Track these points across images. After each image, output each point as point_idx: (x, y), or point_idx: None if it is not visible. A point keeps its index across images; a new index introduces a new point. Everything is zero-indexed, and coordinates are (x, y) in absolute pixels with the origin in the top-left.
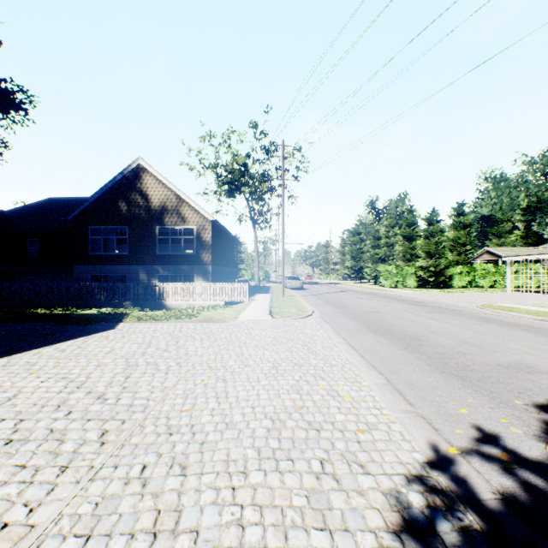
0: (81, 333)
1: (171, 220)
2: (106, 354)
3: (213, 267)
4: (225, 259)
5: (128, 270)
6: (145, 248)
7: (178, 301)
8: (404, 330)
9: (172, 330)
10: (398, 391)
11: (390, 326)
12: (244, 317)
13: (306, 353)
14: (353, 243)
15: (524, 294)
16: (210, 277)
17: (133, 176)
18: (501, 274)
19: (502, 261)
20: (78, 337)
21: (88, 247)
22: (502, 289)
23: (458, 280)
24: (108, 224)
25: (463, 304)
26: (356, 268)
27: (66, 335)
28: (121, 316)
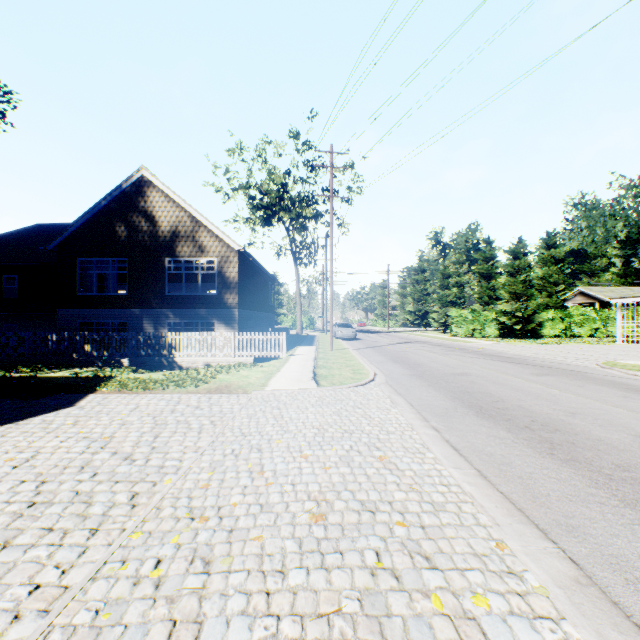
0: (13, 415)
1: (185, 250)
2: (14, 467)
3: (240, 311)
4: (257, 301)
5: (129, 315)
6: (151, 287)
7: (192, 357)
8: (523, 408)
9: (161, 408)
10: (630, 619)
11: (498, 401)
12: (276, 384)
13: (378, 468)
14: (416, 283)
15: None
16: (235, 325)
17: (134, 192)
18: (603, 320)
19: (598, 305)
20: None
21: (76, 284)
22: (607, 340)
23: (550, 328)
24: (101, 255)
25: (576, 361)
26: (420, 313)
27: None
28: (98, 382)
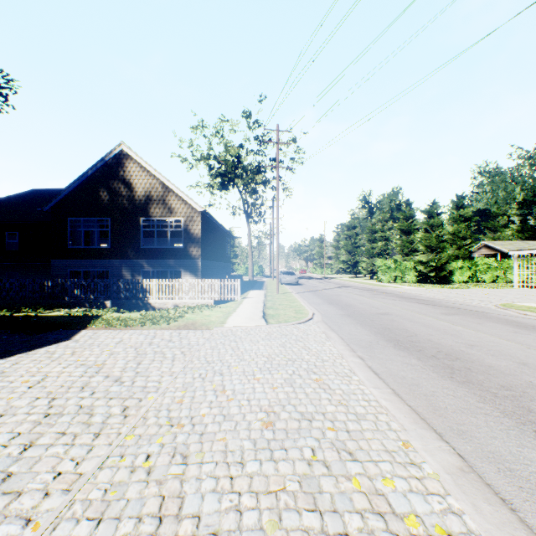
0: (23, 347)
1: (157, 211)
2: (29, 387)
3: (202, 262)
4: (216, 253)
5: (110, 265)
6: (129, 241)
7: (163, 300)
8: (432, 341)
9: (141, 341)
10: (497, 495)
11: (412, 336)
12: (233, 322)
13: (314, 388)
14: (348, 237)
15: (535, 291)
16: (198, 273)
17: (115, 163)
18: (503, 269)
19: (499, 255)
20: (13, 355)
21: (67, 240)
22: (506, 285)
23: (459, 275)
24: (88, 215)
25: (479, 303)
26: (351, 262)
27: (1, 350)
28: (88, 320)
